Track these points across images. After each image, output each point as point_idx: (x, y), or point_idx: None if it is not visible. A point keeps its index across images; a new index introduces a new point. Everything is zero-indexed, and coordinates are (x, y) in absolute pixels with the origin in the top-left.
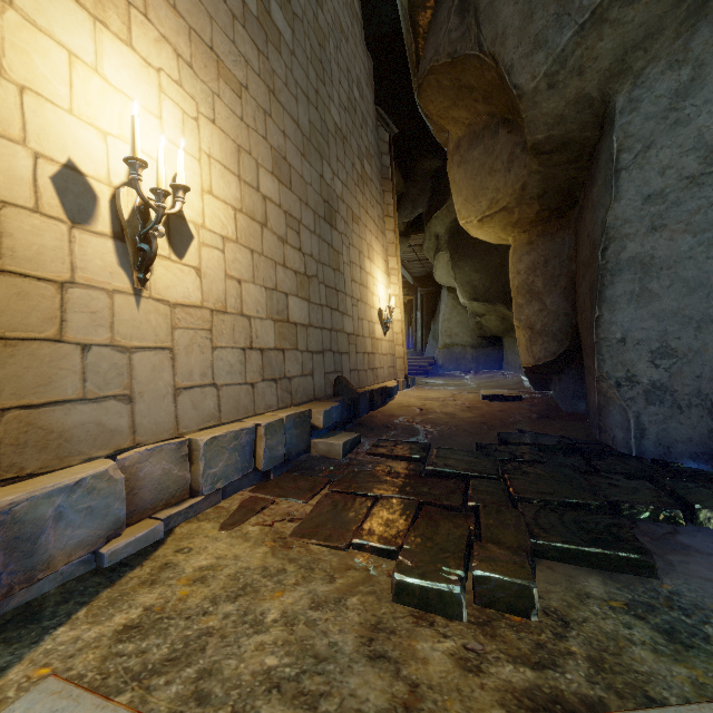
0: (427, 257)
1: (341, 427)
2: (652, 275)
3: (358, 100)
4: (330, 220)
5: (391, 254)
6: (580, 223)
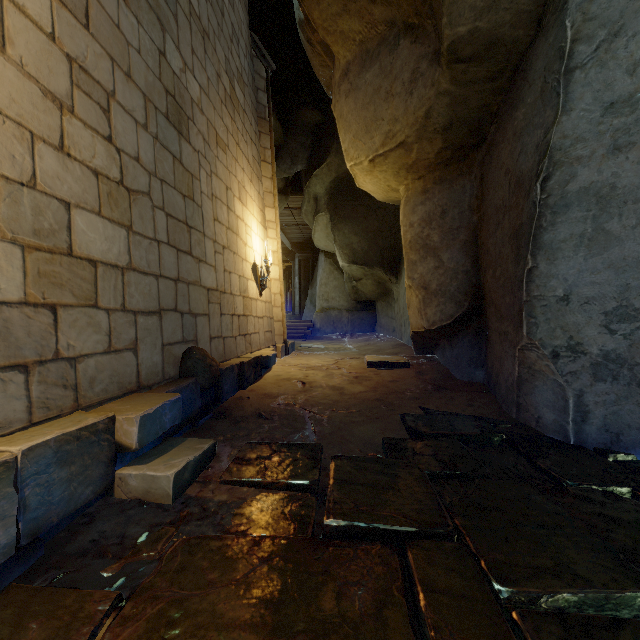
0: (305, 223)
1: (190, 424)
2: (611, 212)
3: (226, 5)
4: (177, 123)
5: (268, 205)
6: (491, 162)
